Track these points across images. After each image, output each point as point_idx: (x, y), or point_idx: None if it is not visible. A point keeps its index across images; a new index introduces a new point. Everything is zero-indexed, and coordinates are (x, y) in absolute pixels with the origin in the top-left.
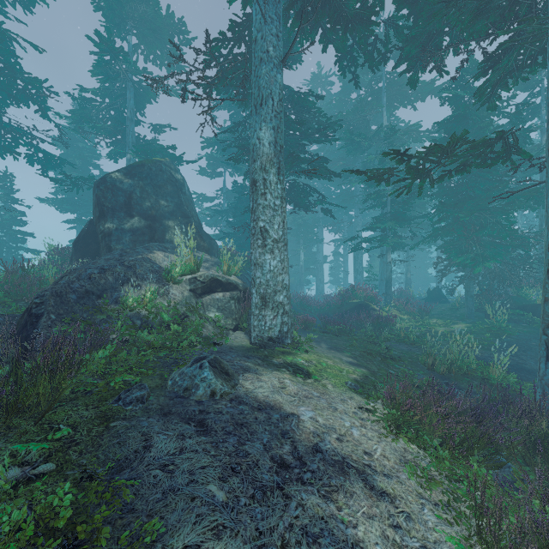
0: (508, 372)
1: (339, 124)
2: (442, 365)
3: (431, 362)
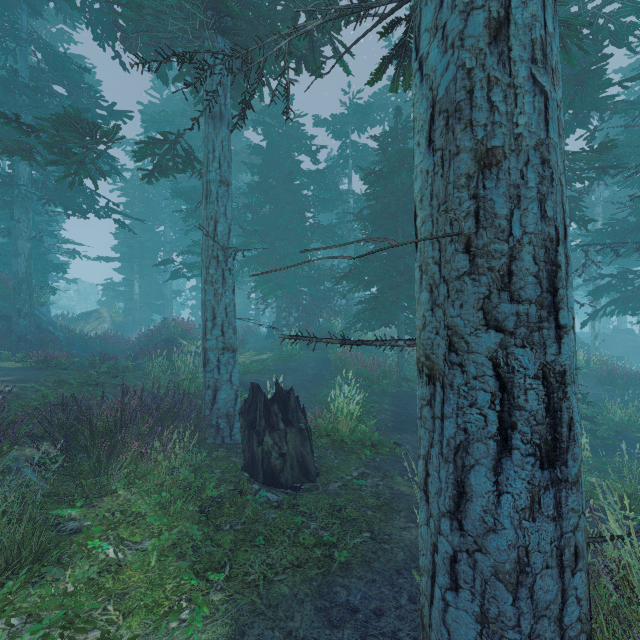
0: None
1: (127, 115)
2: (163, 387)
3: (155, 385)
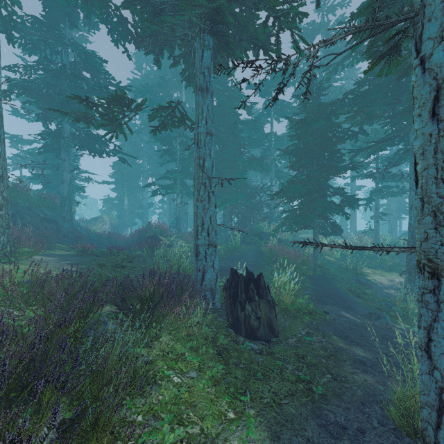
0: None
1: (128, 89)
2: (161, 269)
3: (156, 268)
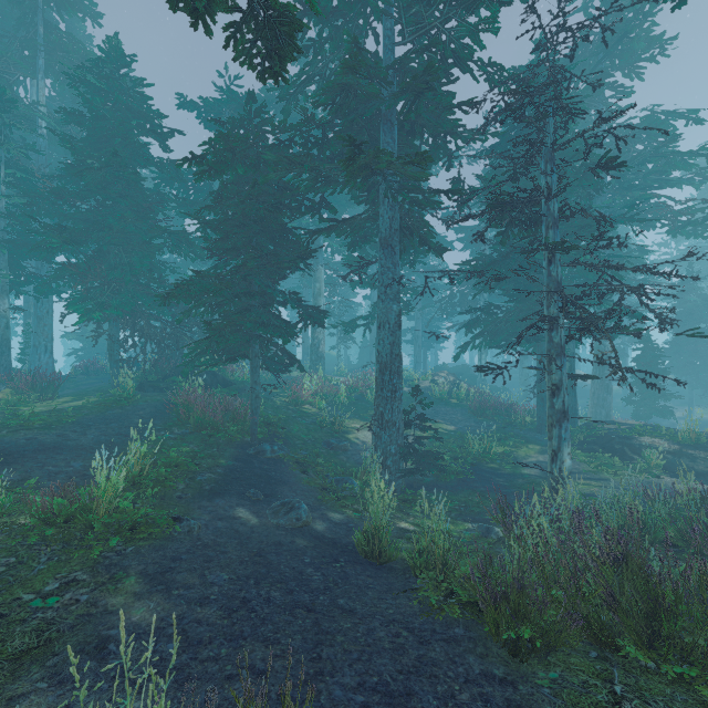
0: (8, 456)
1: None
2: None
3: None
